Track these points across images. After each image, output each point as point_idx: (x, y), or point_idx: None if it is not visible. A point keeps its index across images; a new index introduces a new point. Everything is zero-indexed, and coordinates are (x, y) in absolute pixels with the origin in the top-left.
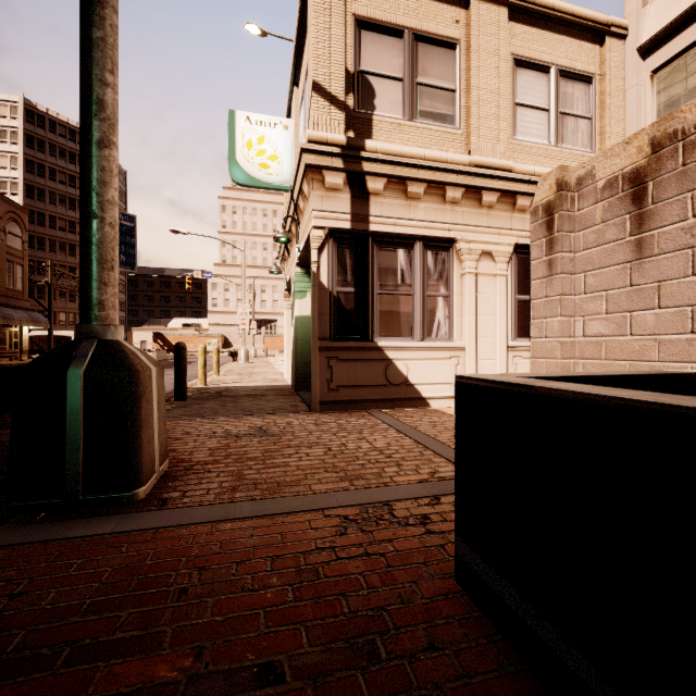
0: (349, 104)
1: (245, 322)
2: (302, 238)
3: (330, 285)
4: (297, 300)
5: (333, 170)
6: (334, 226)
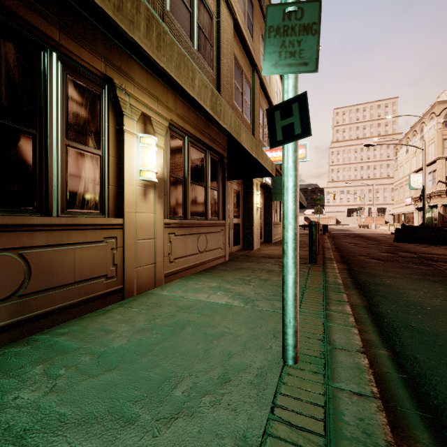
0: (446, 182)
1: (374, 214)
2: (433, 203)
3: (442, 213)
4: (427, 213)
5: (443, 195)
6: (443, 203)
